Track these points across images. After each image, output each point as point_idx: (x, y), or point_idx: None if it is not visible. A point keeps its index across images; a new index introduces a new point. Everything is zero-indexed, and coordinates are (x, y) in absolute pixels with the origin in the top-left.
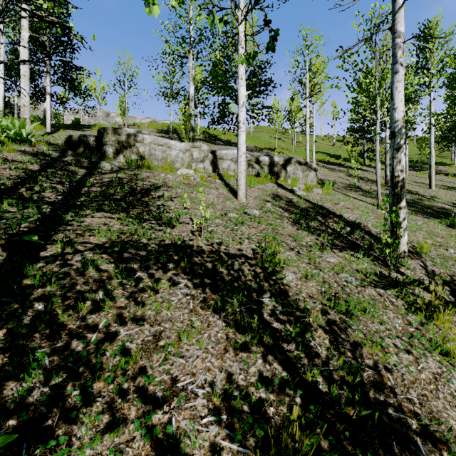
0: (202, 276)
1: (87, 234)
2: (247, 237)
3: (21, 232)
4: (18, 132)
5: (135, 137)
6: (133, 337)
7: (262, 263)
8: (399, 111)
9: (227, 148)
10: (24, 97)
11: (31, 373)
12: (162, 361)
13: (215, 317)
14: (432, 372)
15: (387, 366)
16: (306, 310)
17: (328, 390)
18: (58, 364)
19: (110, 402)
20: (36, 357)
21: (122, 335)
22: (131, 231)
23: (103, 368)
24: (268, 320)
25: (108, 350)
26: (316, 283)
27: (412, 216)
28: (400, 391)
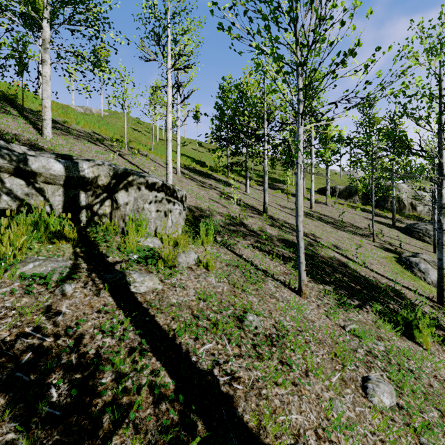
0: None
1: None
2: None
3: None
4: None
5: None
6: None
7: None
8: None
9: None
10: None
11: None
12: None
13: None
14: None
15: None
16: None
17: None
18: None
19: None
20: None
21: None
22: None
23: None
24: None
25: None
26: None
27: (348, 310)
28: None
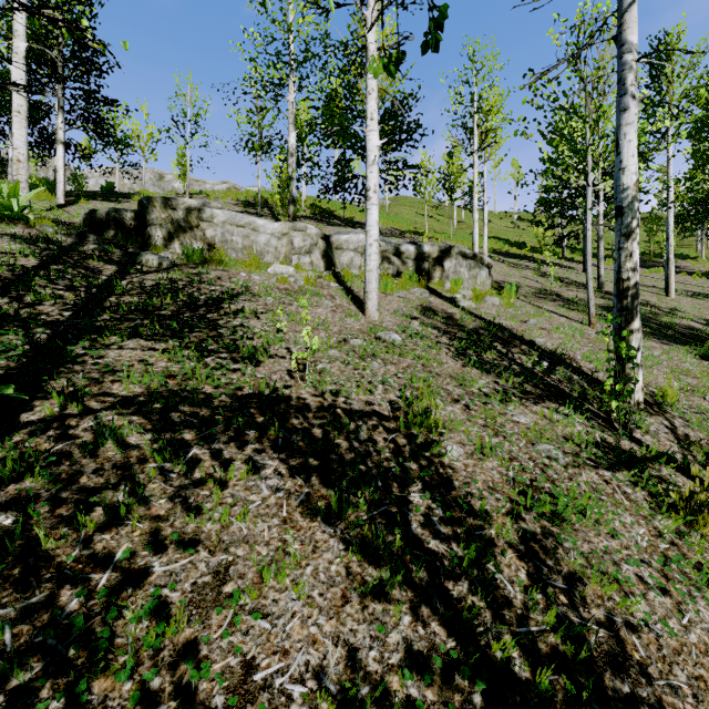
0: (305, 453)
1: (108, 380)
2: (382, 381)
3: None
4: (6, 203)
5: (199, 214)
6: (177, 577)
7: (407, 426)
8: (629, 173)
9: (349, 231)
10: (18, 148)
11: None
12: (226, 630)
13: (327, 532)
14: (707, 629)
15: (629, 620)
16: (483, 513)
17: (530, 674)
18: (28, 641)
19: None
20: None
21: (156, 575)
22: (185, 372)
23: (116, 646)
24: (419, 535)
25: (125, 614)
26: (499, 462)
27: (644, 341)
28: (656, 671)
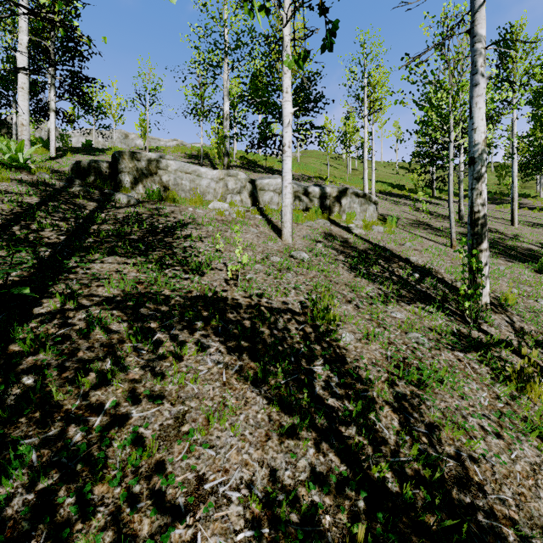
0: (238, 337)
1: (94, 285)
2: (294, 287)
3: (11, 282)
4: (14, 156)
5: (157, 164)
6: (149, 420)
7: (313, 320)
8: (479, 132)
9: (269, 177)
10: (22, 115)
11: (12, 474)
12: (185, 454)
13: (254, 392)
14: (529, 462)
15: (472, 455)
16: (368, 381)
17: (399, 489)
18: (48, 460)
19: (116, 512)
20: (19, 452)
21: (134, 419)
22: (150, 280)
23: (108, 465)
24: (321, 395)
25: (115, 442)
26: (380, 345)
27: (493, 259)
28: (490, 489)
